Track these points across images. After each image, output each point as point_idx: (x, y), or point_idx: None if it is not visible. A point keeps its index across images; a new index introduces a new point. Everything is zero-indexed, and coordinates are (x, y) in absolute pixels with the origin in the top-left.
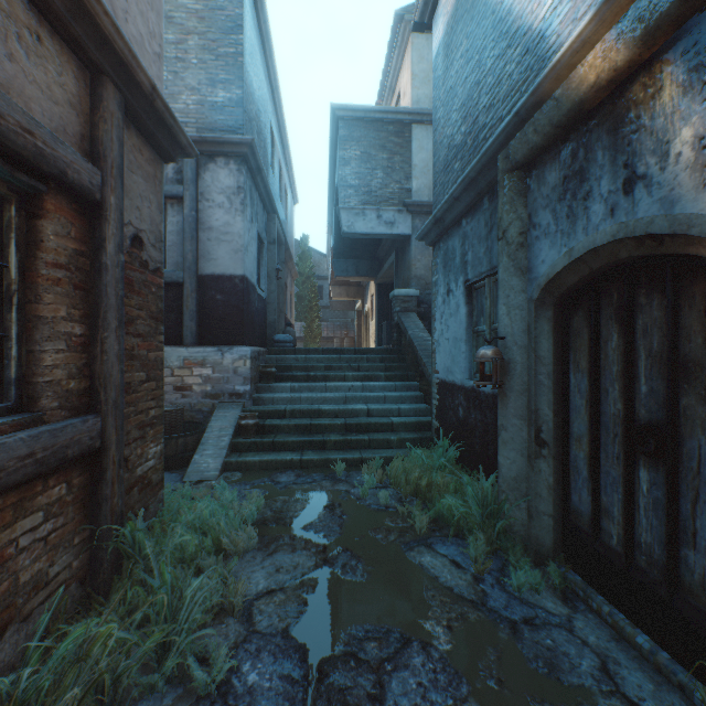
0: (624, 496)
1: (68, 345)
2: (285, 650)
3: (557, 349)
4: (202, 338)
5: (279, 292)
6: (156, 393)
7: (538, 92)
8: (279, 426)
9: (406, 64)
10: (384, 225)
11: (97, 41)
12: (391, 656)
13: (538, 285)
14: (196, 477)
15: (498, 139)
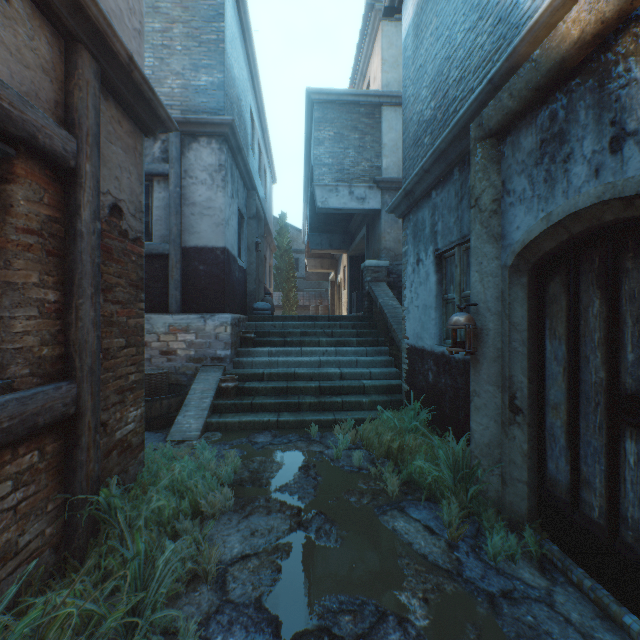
0: (608, 468)
1: (41, 312)
2: (257, 623)
3: (532, 315)
4: (186, 305)
5: (259, 264)
6: (136, 358)
7: (514, 56)
8: (257, 388)
9: (376, 50)
10: (356, 201)
11: (70, 7)
12: (366, 632)
13: (513, 251)
14: (179, 437)
15: (470, 108)
